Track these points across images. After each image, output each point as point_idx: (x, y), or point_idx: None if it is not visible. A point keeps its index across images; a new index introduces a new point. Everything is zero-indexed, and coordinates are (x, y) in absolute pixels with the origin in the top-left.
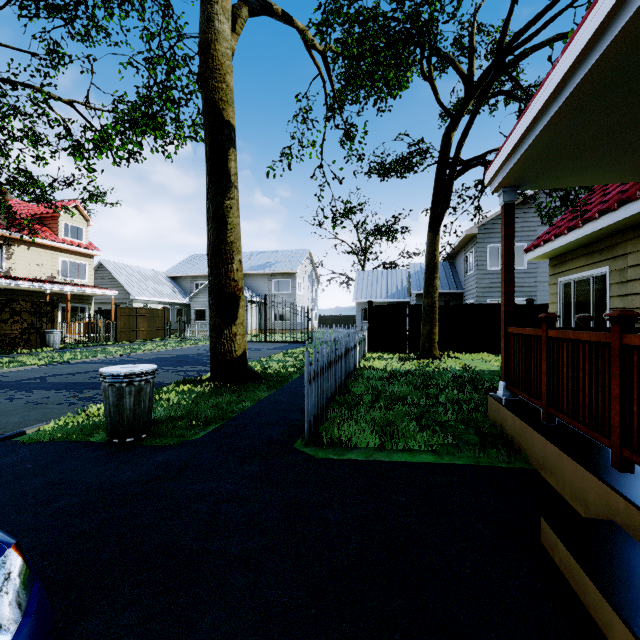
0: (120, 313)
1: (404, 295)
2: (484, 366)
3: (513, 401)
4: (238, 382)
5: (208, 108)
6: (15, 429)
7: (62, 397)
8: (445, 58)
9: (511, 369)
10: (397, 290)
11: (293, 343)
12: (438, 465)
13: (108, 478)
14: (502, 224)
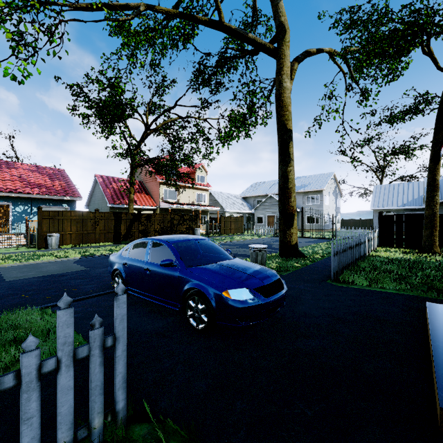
0: (222, 219)
1: (420, 203)
2: None
3: None
4: (293, 257)
5: (279, 125)
6: None
7: None
8: None
9: None
10: (413, 199)
11: (321, 239)
12: (395, 293)
13: None
14: None
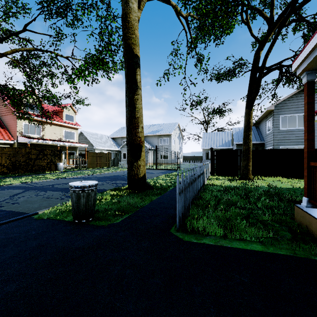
0: (89, 155)
1: (229, 145)
2: (281, 185)
3: (315, 211)
4: (141, 190)
5: (126, 48)
6: (34, 211)
7: (58, 195)
8: (256, 10)
9: (313, 189)
10: (225, 142)
11: (170, 170)
12: (266, 253)
13: (68, 244)
14: (305, 95)
